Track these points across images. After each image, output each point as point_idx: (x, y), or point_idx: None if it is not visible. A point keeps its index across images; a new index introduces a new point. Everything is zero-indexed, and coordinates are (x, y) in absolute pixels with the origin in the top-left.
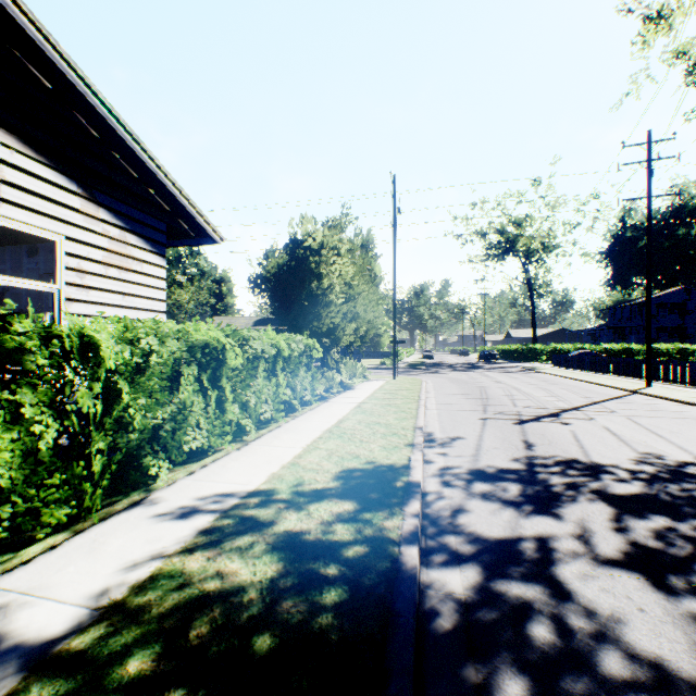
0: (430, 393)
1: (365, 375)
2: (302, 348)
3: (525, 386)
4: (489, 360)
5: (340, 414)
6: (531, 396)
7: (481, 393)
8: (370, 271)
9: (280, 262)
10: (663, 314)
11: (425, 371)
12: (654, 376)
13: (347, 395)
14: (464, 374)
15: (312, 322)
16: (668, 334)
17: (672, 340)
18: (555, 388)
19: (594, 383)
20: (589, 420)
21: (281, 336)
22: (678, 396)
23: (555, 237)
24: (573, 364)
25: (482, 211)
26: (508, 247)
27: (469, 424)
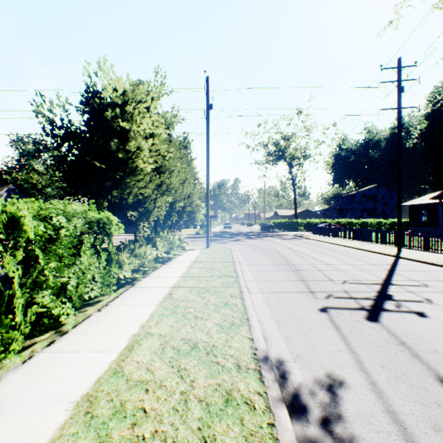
0: (242, 264)
1: (183, 246)
2: (79, 223)
3: (313, 253)
4: (268, 229)
5: (139, 320)
6: (330, 265)
7: (286, 262)
8: (187, 155)
9: (60, 106)
10: (364, 201)
11: (230, 239)
12: (391, 242)
13: (161, 272)
14: (260, 241)
15: (111, 190)
16: (367, 213)
17: (369, 217)
18: (337, 254)
19: (357, 248)
20: (431, 303)
21: (21, 203)
22: (438, 261)
23: (309, 150)
24: (327, 233)
25: (264, 129)
26: (280, 155)
27: (318, 327)
